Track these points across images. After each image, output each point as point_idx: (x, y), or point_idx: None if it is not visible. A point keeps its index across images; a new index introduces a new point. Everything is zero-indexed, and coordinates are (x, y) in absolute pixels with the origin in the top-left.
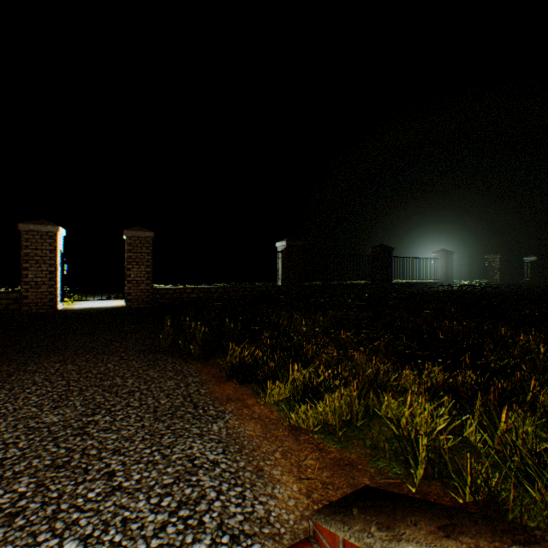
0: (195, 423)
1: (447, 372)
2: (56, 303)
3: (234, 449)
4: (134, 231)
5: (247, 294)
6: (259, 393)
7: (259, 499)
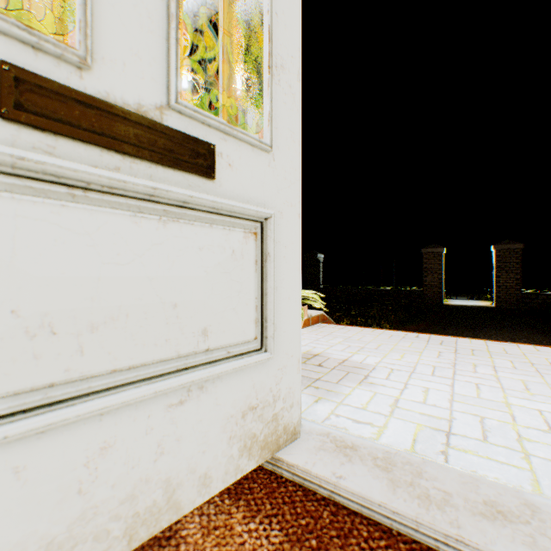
0: None
1: None
2: (441, 299)
3: None
4: (501, 245)
5: None
6: None
7: None
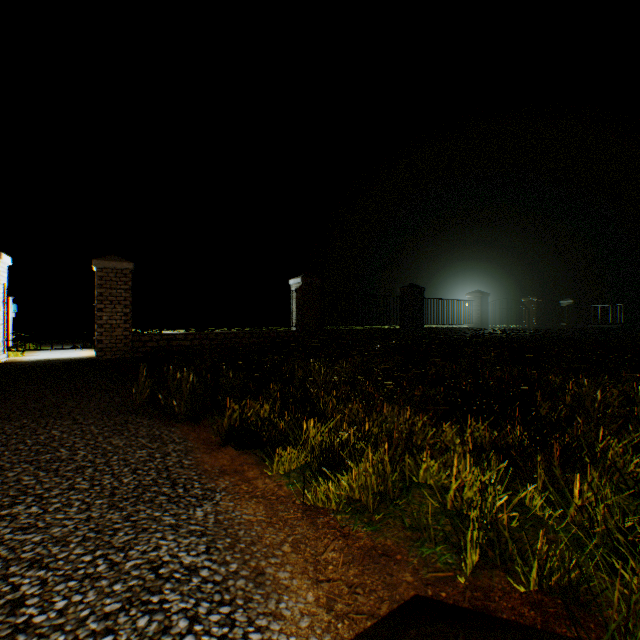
0: (170, 509)
1: (496, 427)
2: None
3: (223, 545)
4: (106, 261)
5: (255, 341)
6: (263, 462)
7: (257, 623)
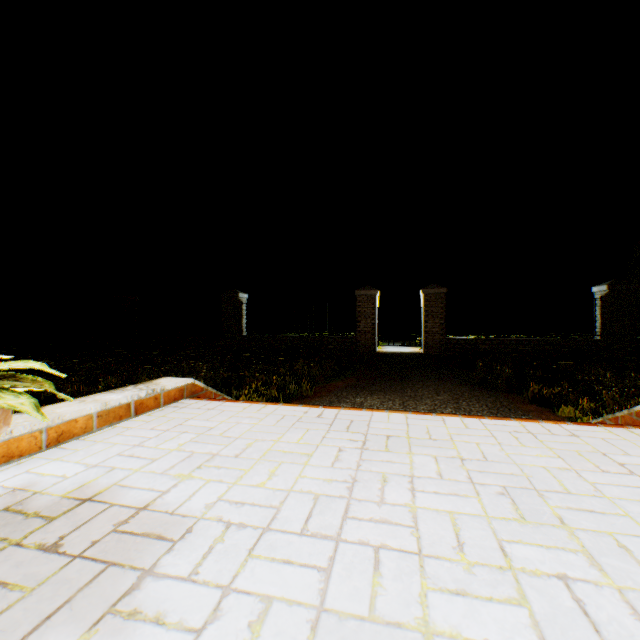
0: (510, 413)
1: None
2: (375, 347)
3: None
4: (429, 289)
5: (548, 348)
6: (553, 413)
7: None
